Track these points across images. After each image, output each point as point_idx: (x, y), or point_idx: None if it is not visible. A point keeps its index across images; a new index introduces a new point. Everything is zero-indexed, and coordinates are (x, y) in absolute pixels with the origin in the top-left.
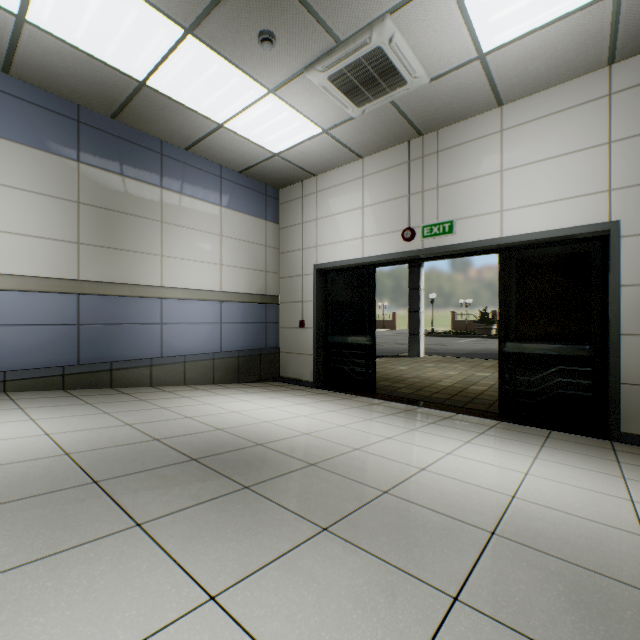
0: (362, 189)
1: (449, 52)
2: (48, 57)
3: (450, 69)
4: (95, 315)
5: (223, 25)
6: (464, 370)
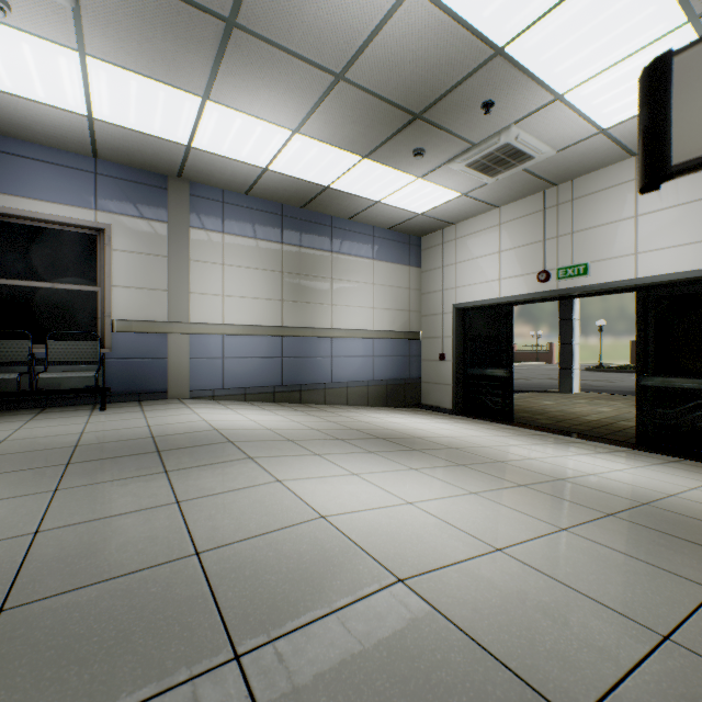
0: (499, 235)
1: (570, 134)
2: (273, 183)
3: (574, 142)
4: (291, 351)
5: (388, 151)
6: (621, 407)
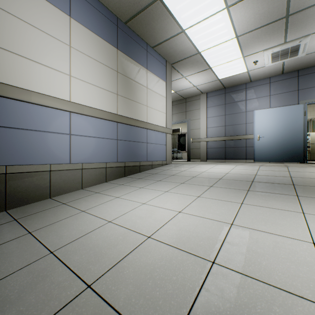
0: None
1: None
2: None
3: None
4: None
5: None
6: None
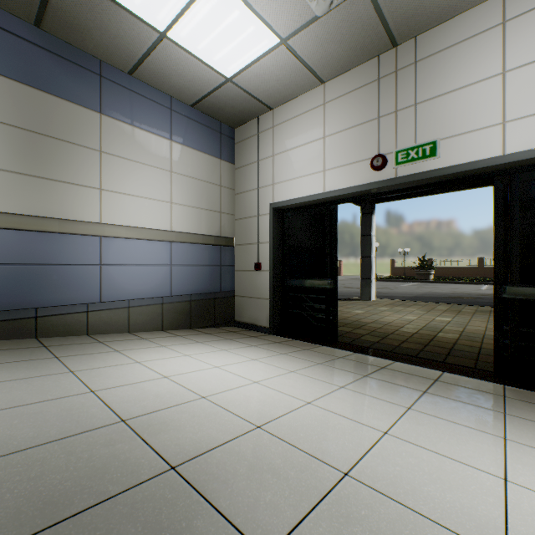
0: (323, 117)
1: None
2: None
3: None
4: (15, 253)
5: None
6: (422, 314)
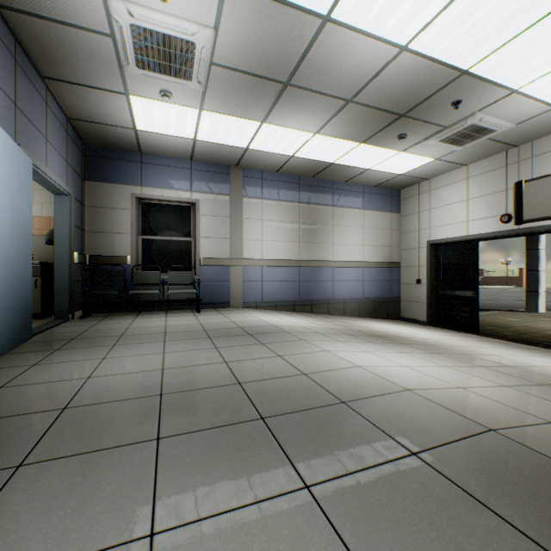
0: (466, 187)
1: (527, 112)
2: (295, 164)
3: (531, 117)
4: (305, 277)
5: (379, 137)
6: None
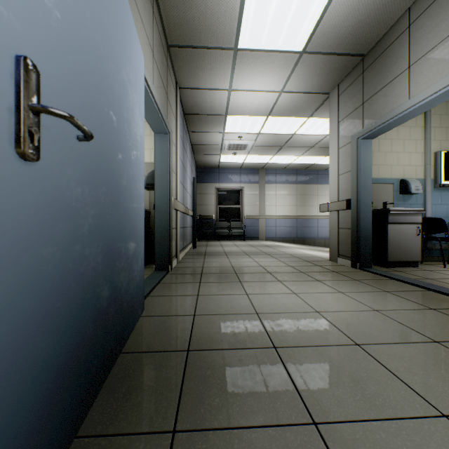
0: None
1: None
2: (293, 166)
3: None
4: (300, 224)
5: None
6: None
